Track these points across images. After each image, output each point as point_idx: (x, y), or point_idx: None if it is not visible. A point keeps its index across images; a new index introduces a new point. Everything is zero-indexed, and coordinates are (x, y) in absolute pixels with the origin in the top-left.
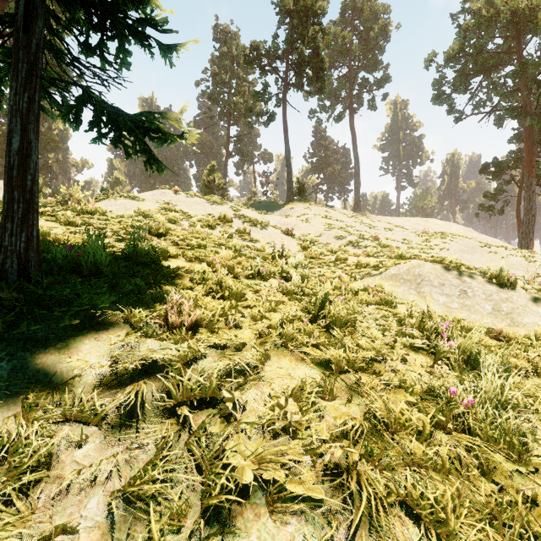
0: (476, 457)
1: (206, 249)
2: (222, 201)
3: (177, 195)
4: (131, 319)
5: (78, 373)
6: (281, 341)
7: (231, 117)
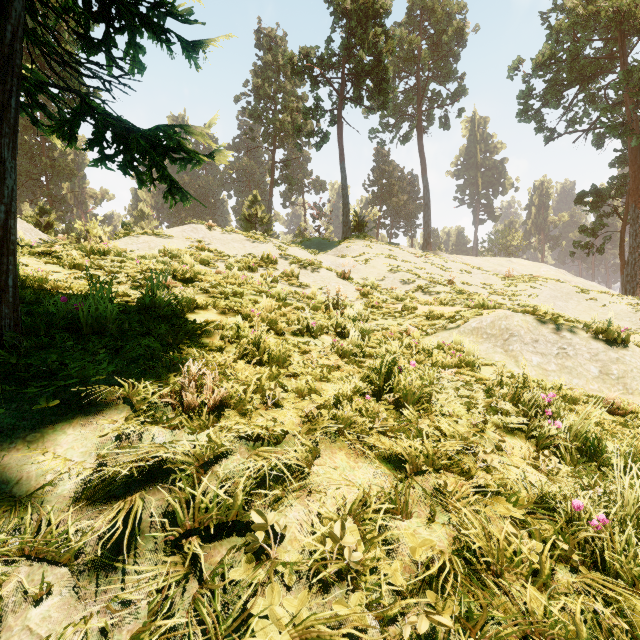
0: (621, 614)
1: (243, 298)
2: (266, 238)
3: (211, 231)
4: (132, 398)
5: (51, 479)
6: (335, 429)
7: (276, 139)
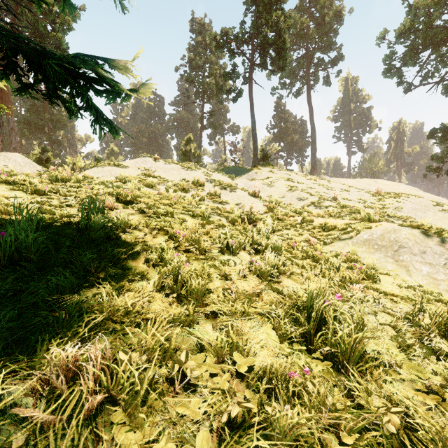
0: None
1: (174, 217)
2: (196, 167)
3: (156, 162)
4: None
5: None
6: None
7: (205, 96)
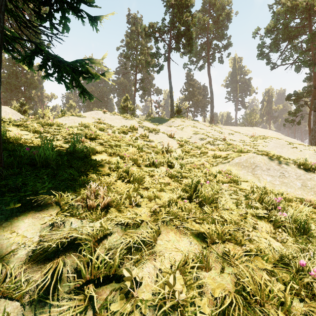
0: None
1: (121, 147)
2: (132, 117)
3: (105, 114)
4: (60, 202)
5: (14, 248)
6: (168, 219)
7: (137, 68)
